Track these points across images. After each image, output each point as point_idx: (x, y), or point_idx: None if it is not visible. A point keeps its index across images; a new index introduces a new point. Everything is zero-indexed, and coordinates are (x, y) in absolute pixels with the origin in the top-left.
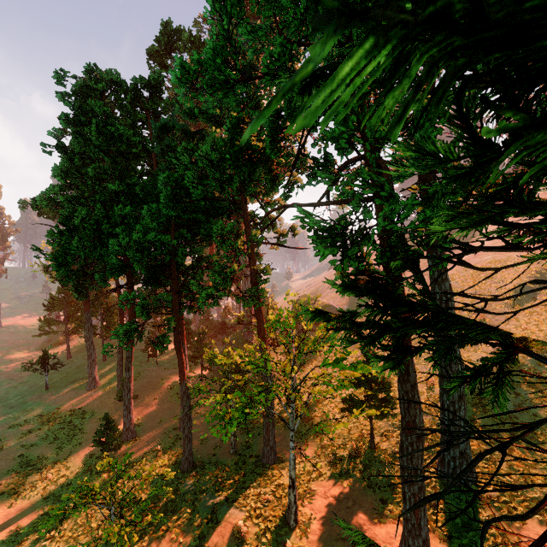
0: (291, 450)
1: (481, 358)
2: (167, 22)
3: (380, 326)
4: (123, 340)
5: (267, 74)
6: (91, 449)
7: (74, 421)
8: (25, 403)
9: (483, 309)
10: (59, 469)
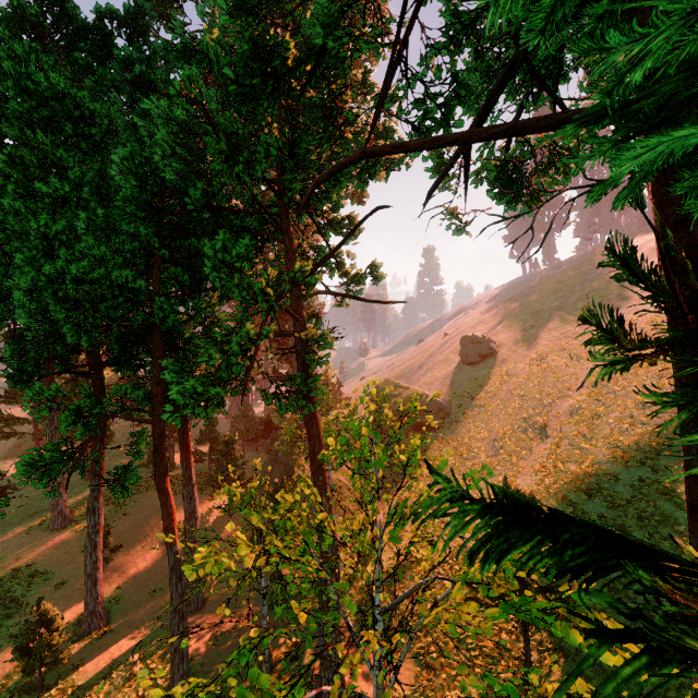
0: None
1: None
2: None
3: None
4: (25, 485)
5: None
6: None
7: (14, 590)
8: None
9: None
10: None
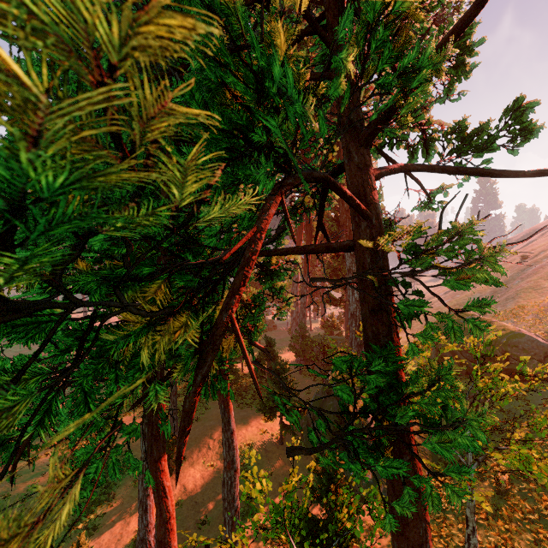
0: None
1: None
2: None
3: None
4: None
5: None
6: None
7: None
8: None
9: None
10: None
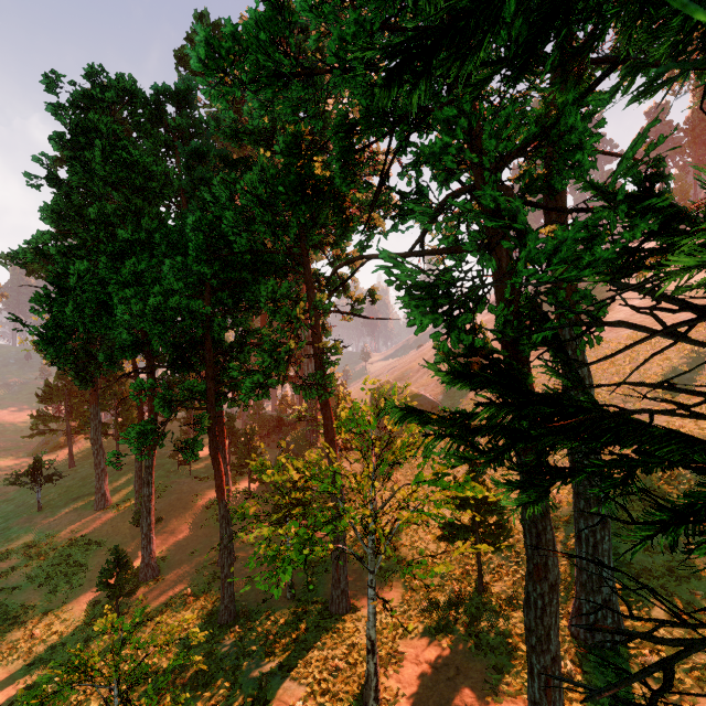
0: (369, 601)
1: (684, 492)
2: (201, 14)
3: (509, 434)
4: (135, 446)
5: (335, 67)
6: (97, 593)
7: (75, 554)
8: (8, 529)
9: (699, 415)
10: (50, 623)
